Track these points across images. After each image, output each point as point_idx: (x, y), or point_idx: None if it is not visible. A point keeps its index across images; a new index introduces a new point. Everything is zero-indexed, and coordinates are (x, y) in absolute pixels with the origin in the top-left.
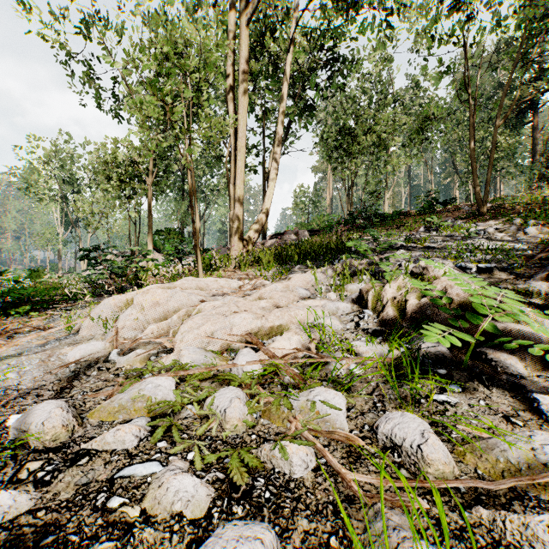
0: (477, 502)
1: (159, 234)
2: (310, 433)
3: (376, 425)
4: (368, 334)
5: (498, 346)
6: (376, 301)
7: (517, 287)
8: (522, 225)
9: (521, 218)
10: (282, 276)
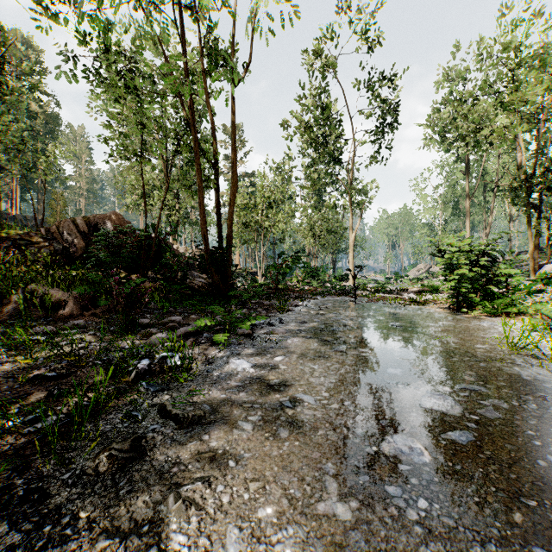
0: None
1: None
2: None
3: None
4: None
5: None
6: None
7: None
8: None
9: None
10: None
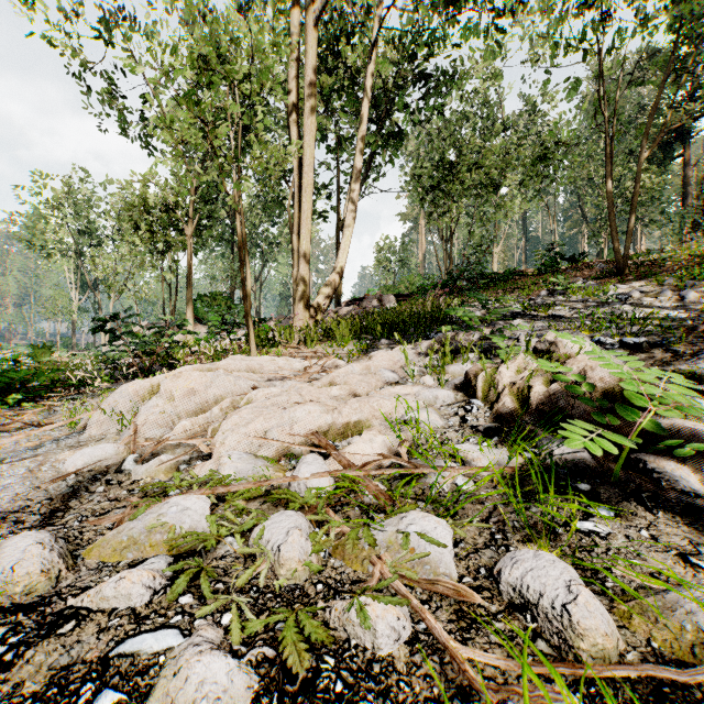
0: (657, 696)
1: (202, 300)
2: (401, 581)
3: (497, 569)
4: (478, 434)
5: (662, 451)
6: (487, 388)
7: (679, 369)
8: (677, 287)
9: (675, 278)
10: (361, 354)
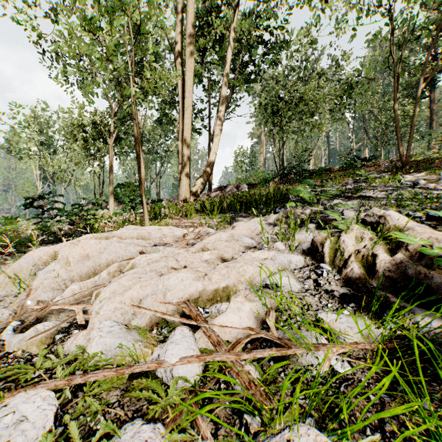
0: None
1: (120, 187)
2: None
3: None
4: (335, 299)
5: None
6: (333, 254)
7: None
8: None
9: None
10: (226, 224)
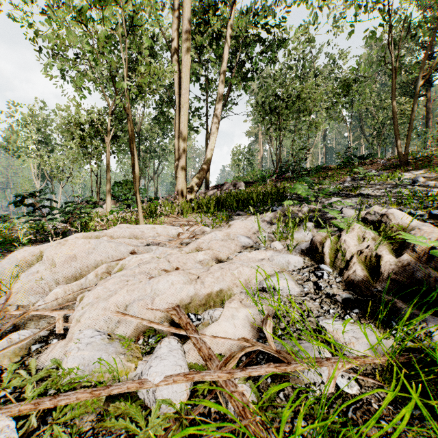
0: None
1: (118, 185)
2: None
3: None
4: (337, 304)
5: None
6: (333, 254)
7: None
8: None
9: None
10: (222, 222)
